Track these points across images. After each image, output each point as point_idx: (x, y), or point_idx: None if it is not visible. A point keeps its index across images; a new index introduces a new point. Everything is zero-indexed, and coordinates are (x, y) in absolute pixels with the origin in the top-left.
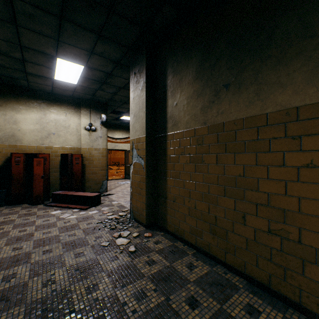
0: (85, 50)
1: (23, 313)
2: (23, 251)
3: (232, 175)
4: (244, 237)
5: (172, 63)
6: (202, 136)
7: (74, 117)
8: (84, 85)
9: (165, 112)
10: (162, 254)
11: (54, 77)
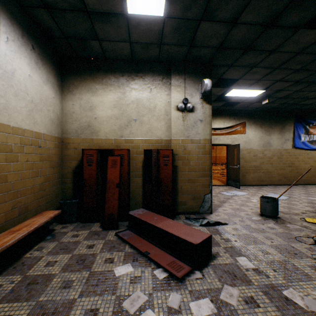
0: None
1: None
2: None
3: None
4: None
5: None
6: None
7: (160, 92)
8: (177, 13)
9: None
10: None
11: (125, 7)
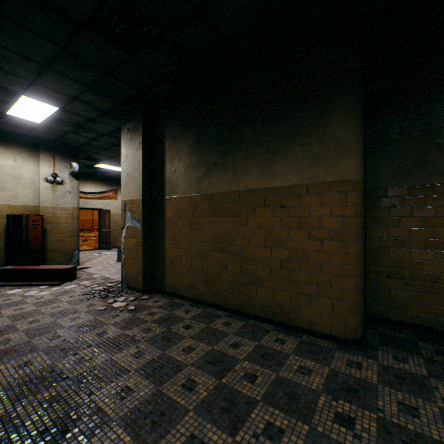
0: (67, 95)
1: (43, 354)
2: (1, 325)
3: (219, 234)
4: (227, 280)
5: (170, 130)
6: (197, 202)
7: (28, 163)
8: (52, 125)
9: (163, 176)
10: (162, 308)
11: (6, 112)
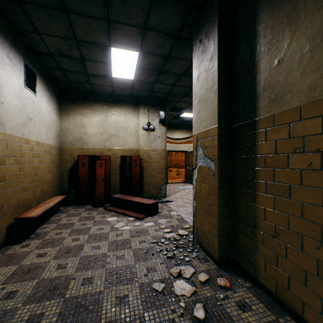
0: (137, 26)
1: None
2: (65, 273)
3: None
4: None
5: None
6: None
7: (132, 117)
8: (141, 79)
9: (252, 83)
10: None
11: (111, 74)
